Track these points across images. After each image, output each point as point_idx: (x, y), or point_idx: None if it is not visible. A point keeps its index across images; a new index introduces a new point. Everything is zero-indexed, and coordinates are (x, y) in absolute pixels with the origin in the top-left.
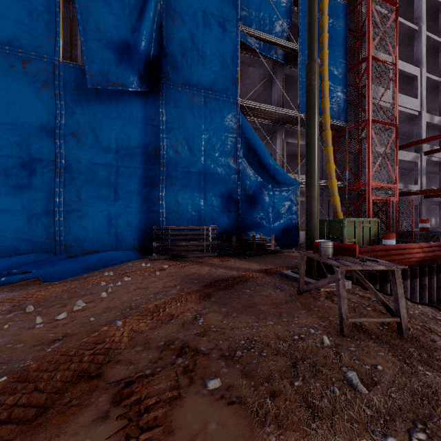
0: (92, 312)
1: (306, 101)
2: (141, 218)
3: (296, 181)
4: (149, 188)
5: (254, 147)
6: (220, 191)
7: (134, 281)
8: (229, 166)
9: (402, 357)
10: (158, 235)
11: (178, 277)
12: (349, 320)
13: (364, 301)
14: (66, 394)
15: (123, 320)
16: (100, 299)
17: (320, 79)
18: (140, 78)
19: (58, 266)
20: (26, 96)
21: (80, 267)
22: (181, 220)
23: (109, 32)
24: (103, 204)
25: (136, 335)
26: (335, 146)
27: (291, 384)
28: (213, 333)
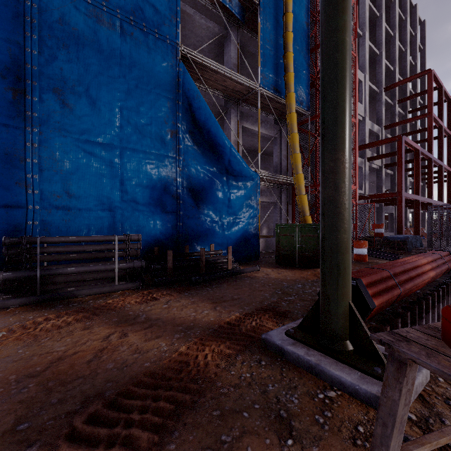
0: None
1: None
2: None
3: (257, 174)
4: None
5: (202, 117)
6: (150, 180)
7: None
8: (163, 142)
9: None
10: (16, 254)
11: None
12: None
13: None
14: None
15: None
16: None
17: (282, 50)
18: None
19: None
20: None
21: None
22: (75, 225)
23: None
24: None
25: None
26: None
27: None
28: None
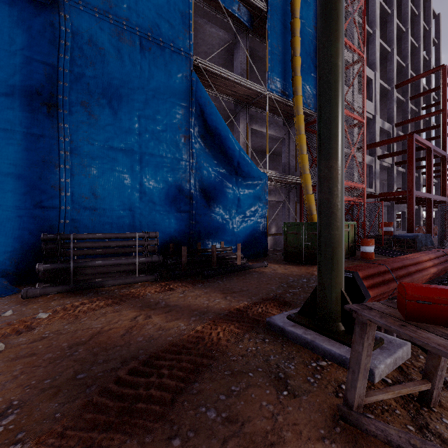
0: None
1: None
2: (21, 220)
3: (265, 174)
4: (37, 169)
5: (213, 123)
6: (165, 182)
7: None
8: (178, 146)
9: None
10: (52, 249)
11: (44, 357)
12: None
13: None
14: None
15: None
16: None
17: (290, 54)
18: None
19: None
20: None
21: None
22: (100, 224)
23: None
24: None
25: None
26: None
27: None
28: None
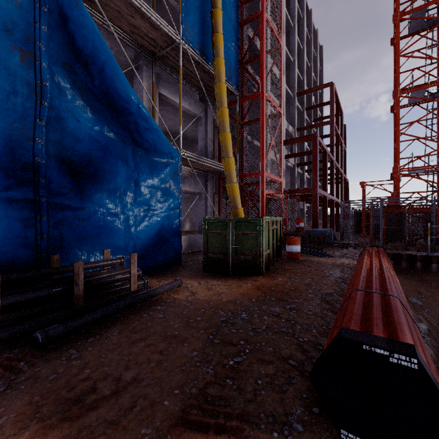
0: None
1: None
2: None
3: (178, 152)
4: None
5: (88, 44)
6: None
7: None
8: (2, 64)
9: None
10: None
11: None
12: None
13: None
14: None
15: None
16: None
17: (209, 6)
18: None
19: None
20: None
21: None
22: None
23: None
24: None
25: None
26: None
27: None
28: None
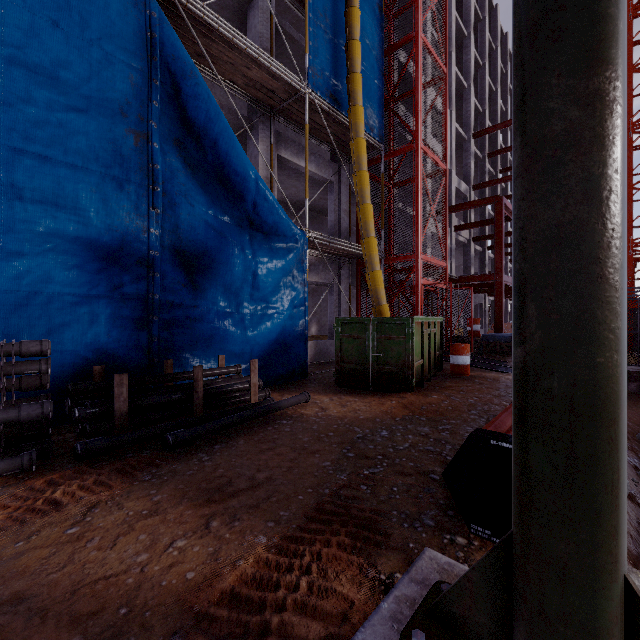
0: None
1: None
2: None
3: (303, 233)
4: None
5: (202, 116)
6: (84, 226)
7: None
8: (118, 151)
9: None
10: None
11: None
12: None
13: None
14: None
15: None
16: None
17: (344, 37)
18: None
19: None
20: None
21: None
22: None
23: None
24: None
25: None
26: None
27: None
28: None
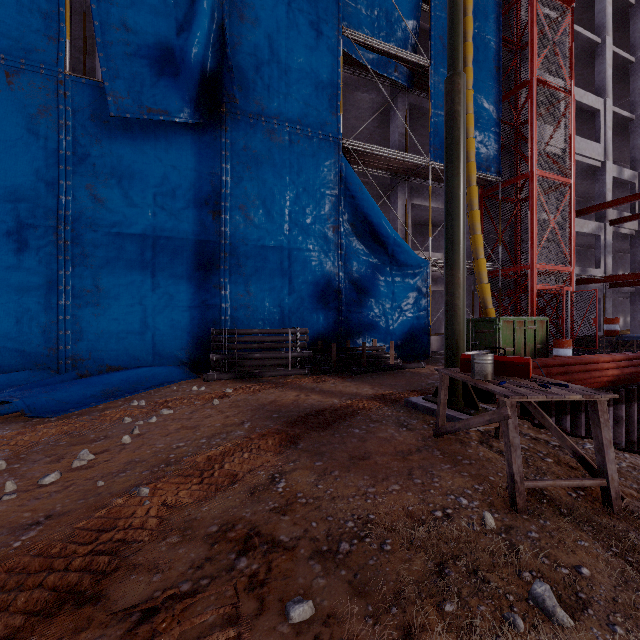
0: (103, 470)
1: (447, 136)
2: (193, 317)
3: (426, 262)
4: (205, 271)
5: (364, 210)
6: (314, 277)
7: (177, 415)
8: (326, 238)
9: (619, 552)
10: (219, 342)
11: (247, 408)
12: (525, 484)
13: (539, 447)
14: (30, 639)
15: (153, 484)
16: (119, 447)
17: None
18: (191, 104)
19: (59, 392)
20: (12, 127)
21: (94, 393)
22: (254, 320)
23: (143, 31)
24: (133, 296)
25: (172, 512)
26: (482, 210)
27: (438, 609)
28: (301, 508)
